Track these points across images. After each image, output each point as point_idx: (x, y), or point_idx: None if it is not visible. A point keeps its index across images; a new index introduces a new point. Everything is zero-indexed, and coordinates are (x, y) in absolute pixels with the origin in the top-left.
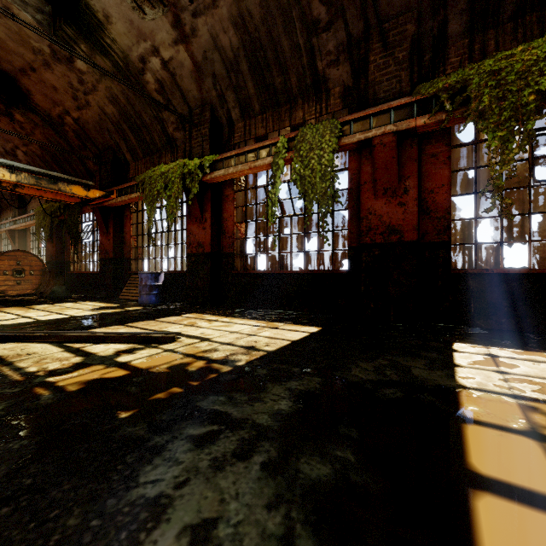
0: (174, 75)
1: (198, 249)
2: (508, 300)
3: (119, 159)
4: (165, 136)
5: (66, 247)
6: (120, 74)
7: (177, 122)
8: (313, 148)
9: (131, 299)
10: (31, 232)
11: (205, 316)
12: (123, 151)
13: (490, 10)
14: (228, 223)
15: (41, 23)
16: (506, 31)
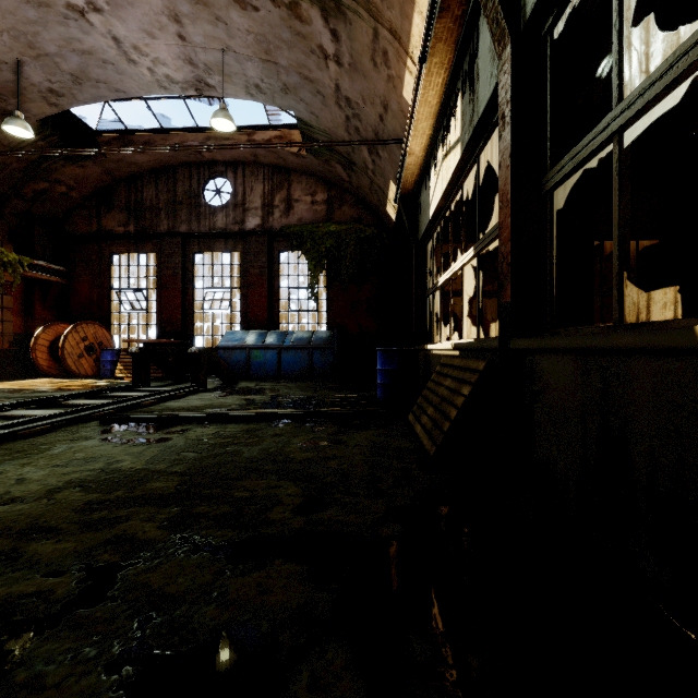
0: None
1: None
2: None
3: None
4: None
5: None
6: None
7: None
8: None
9: None
10: None
11: None
12: None
13: None
14: None
15: None
16: None
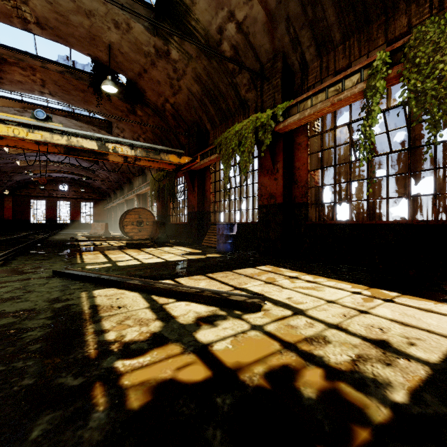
0: (247, 35)
1: (269, 200)
2: None
3: (202, 131)
4: (237, 99)
5: (168, 205)
6: (202, 52)
7: (249, 83)
8: (441, 48)
9: (211, 245)
10: (149, 195)
11: (281, 270)
12: (204, 123)
13: None
14: (300, 172)
15: (148, 29)
16: None
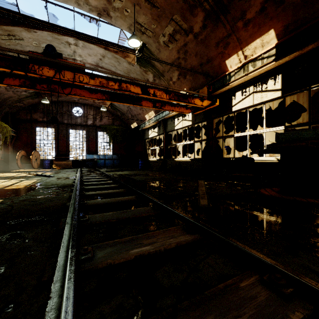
0: None
1: None
2: None
3: None
4: None
5: None
6: None
7: None
8: None
9: None
10: None
11: None
12: None
13: None
14: None
15: None
16: None
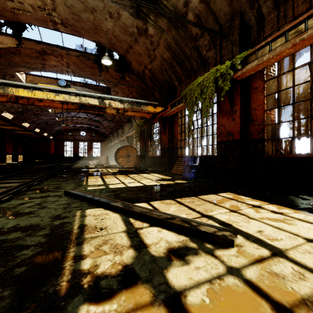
0: (208, 3)
1: (227, 137)
2: None
3: (171, 87)
4: (199, 59)
5: (147, 143)
6: (172, 25)
7: (209, 43)
8: None
9: (178, 173)
10: (134, 137)
11: (242, 197)
12: (173, 81)
13: None
14: (256, 112)
15: (132, 14)
16: None
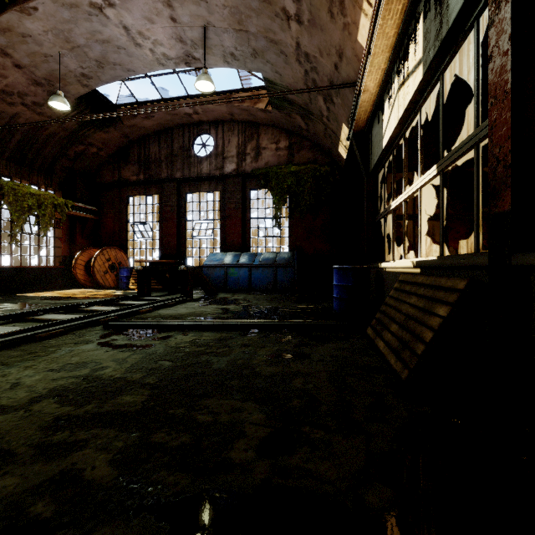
0: None
1: None
2: (4, 279)
3: None
4: None
5: None
6: None
7: None
8: None
9: None
10: None
11: None
12: None
13: (0, 152)
14: None
15: None
16: (4, 163)
